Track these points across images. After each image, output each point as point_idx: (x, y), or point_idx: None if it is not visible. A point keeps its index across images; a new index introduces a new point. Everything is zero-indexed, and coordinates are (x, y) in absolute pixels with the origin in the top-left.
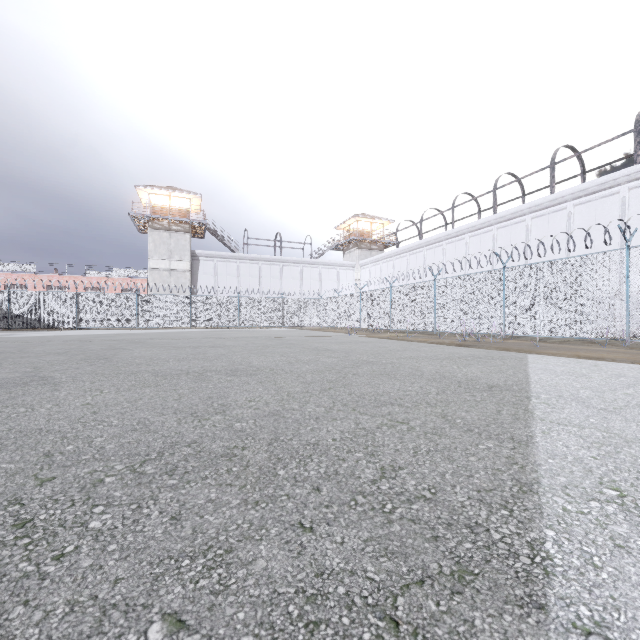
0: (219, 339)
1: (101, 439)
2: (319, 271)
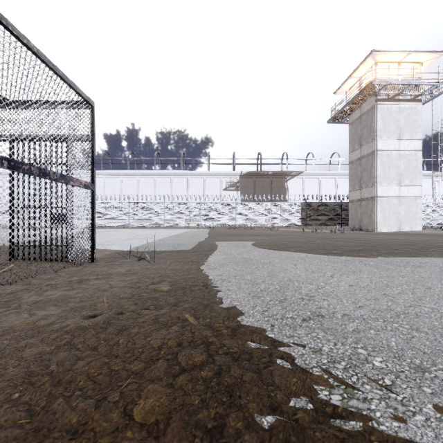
0: None
1: None
2: None
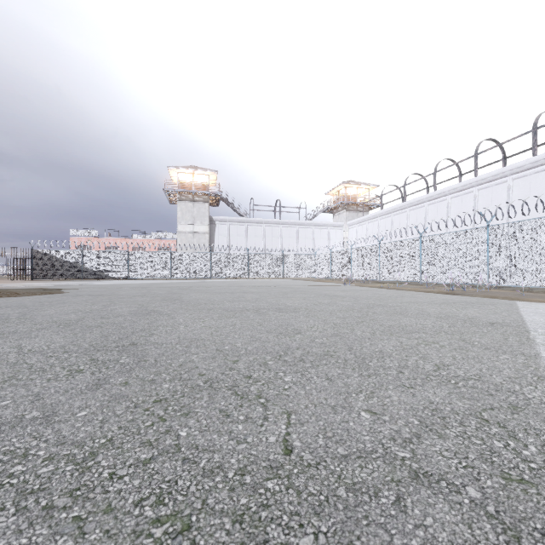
0: (242, 287)
1: (239, 344)
2: (312, 231)
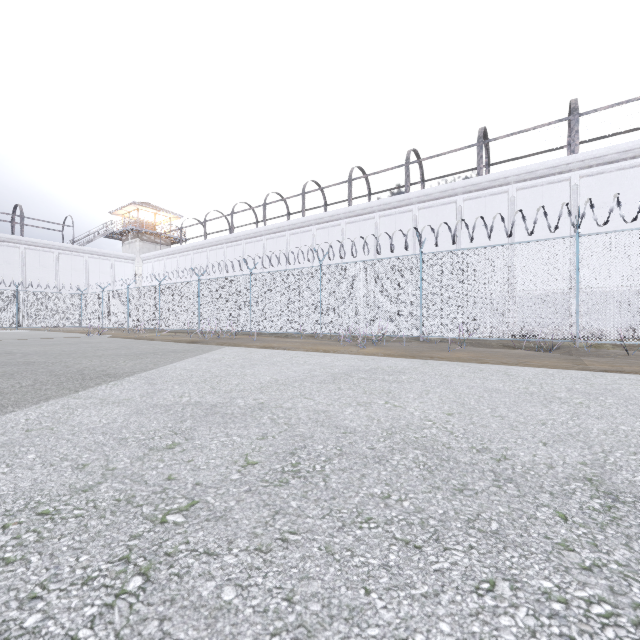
0: None
1: None
2: (85, 261)
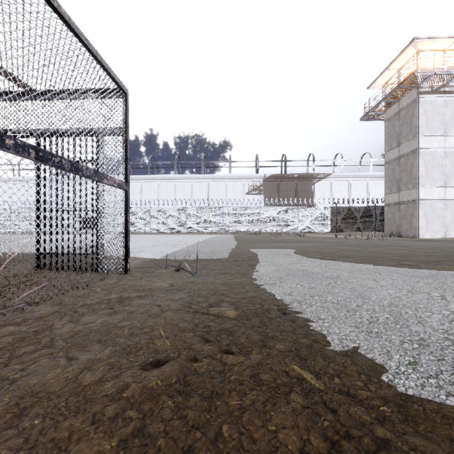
0: None
1: None
2: None
